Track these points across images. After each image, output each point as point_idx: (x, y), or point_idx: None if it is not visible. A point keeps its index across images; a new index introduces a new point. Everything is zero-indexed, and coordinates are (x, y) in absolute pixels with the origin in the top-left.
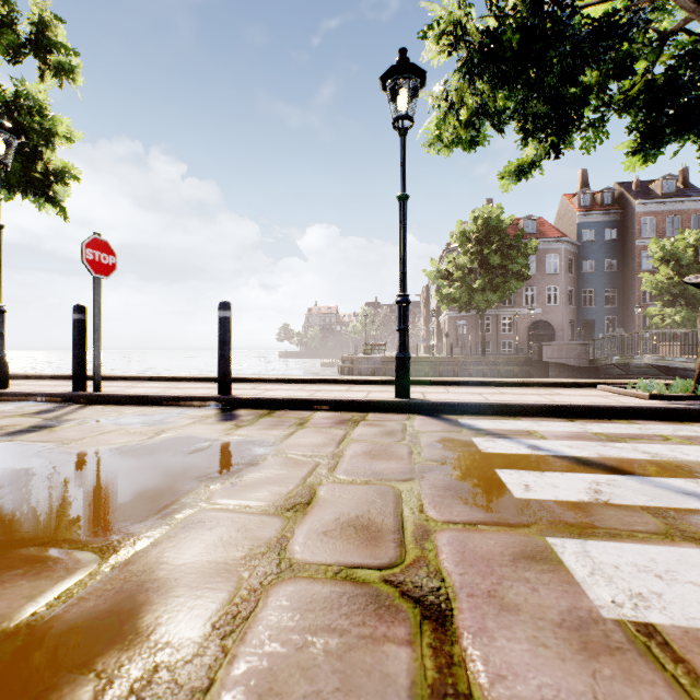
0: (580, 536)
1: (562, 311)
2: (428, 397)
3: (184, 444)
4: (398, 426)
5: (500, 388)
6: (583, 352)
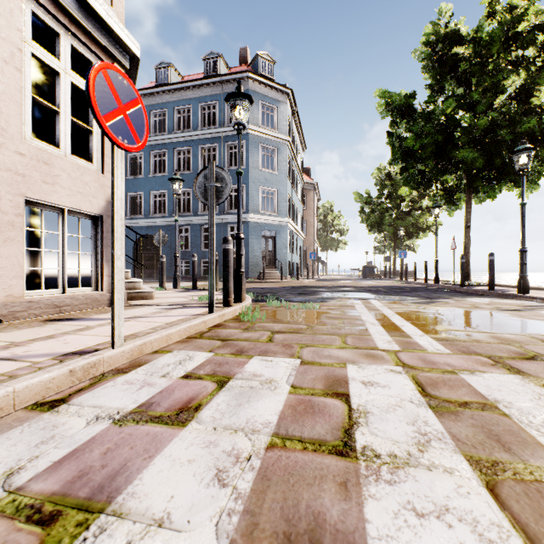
0: None
1: None
2: None
3: None
4: None
5: None
6: None
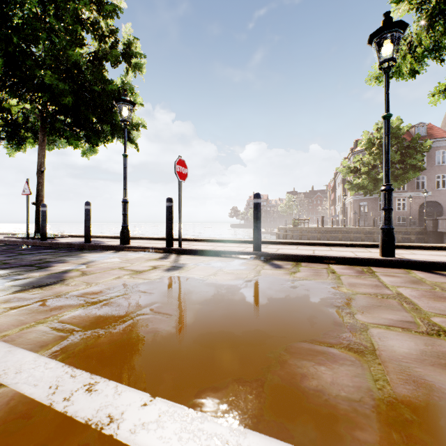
0: None
1: None
2: (406, 257)
3: (278, 282)
4: (410, 277)
5: None
6: None
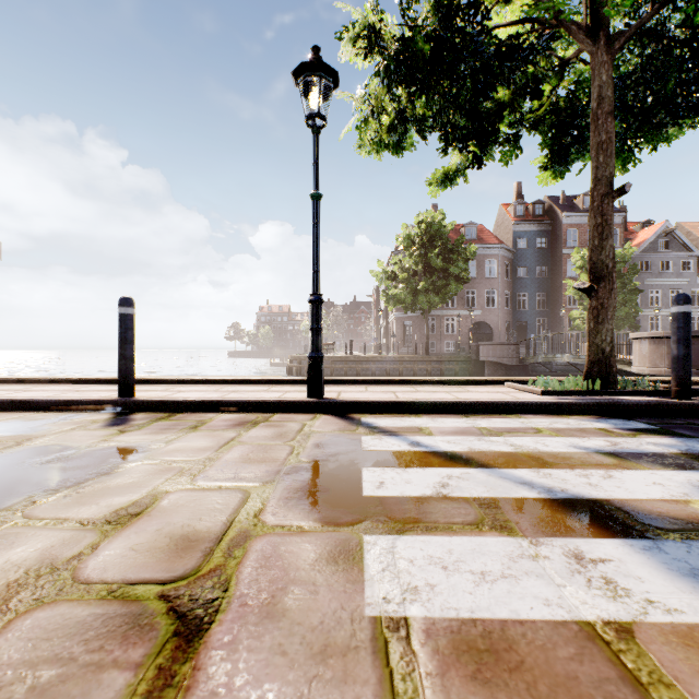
0: (398, 532)
1: (500, 313)
2: (341, 396)
3: (42, 454)
4: (297, 426)
5: (418, 386)
6: (514, 352)
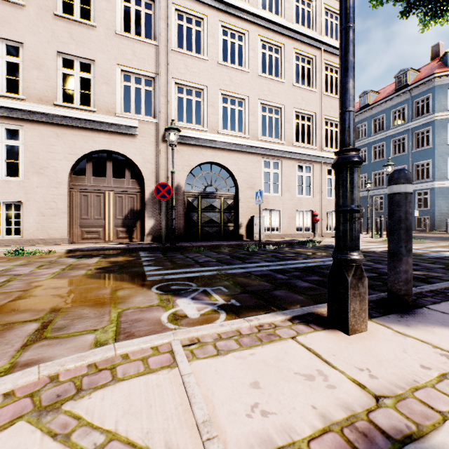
0: None
1: None
2: None
3: None
4: None
5: None
6: None
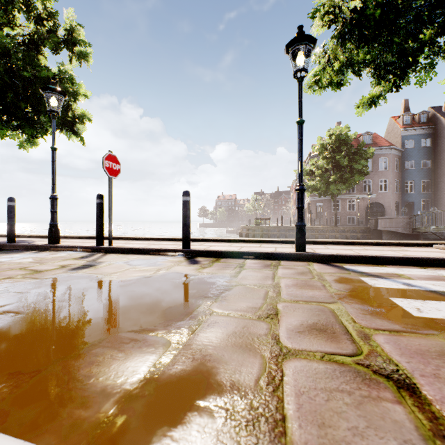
0: None
1: (390, 195)
2: (317, 251)
3: (177, 277)
4: (305, 269)
5: (362, 246)
6: (408, 223)
